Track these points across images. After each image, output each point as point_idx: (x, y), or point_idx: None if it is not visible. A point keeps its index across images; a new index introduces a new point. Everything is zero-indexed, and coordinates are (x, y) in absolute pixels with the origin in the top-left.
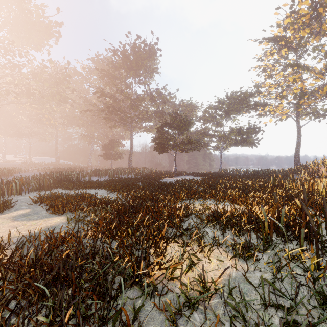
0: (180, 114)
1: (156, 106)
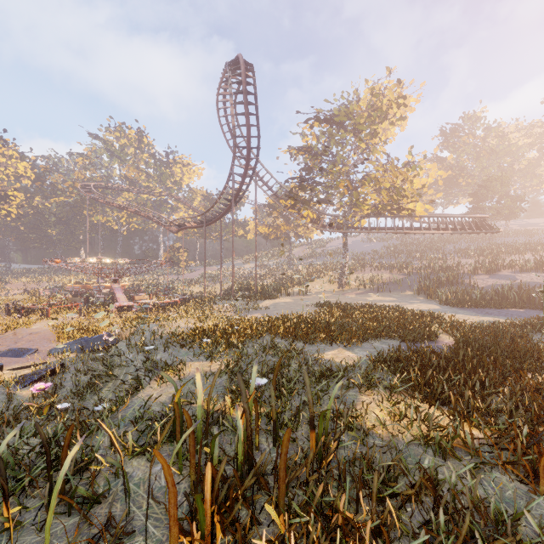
0: None
1: None
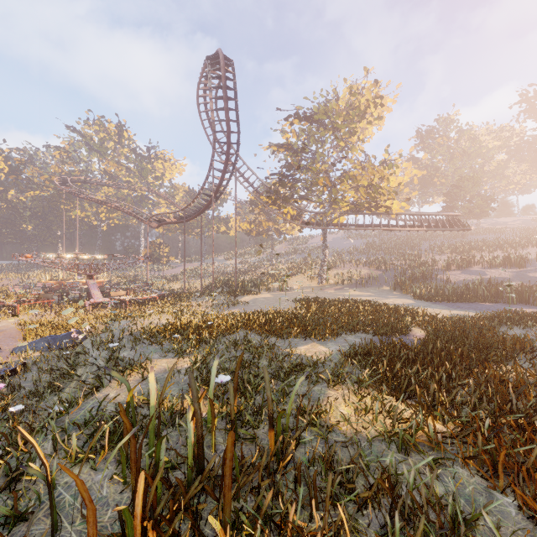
0: None
1: None
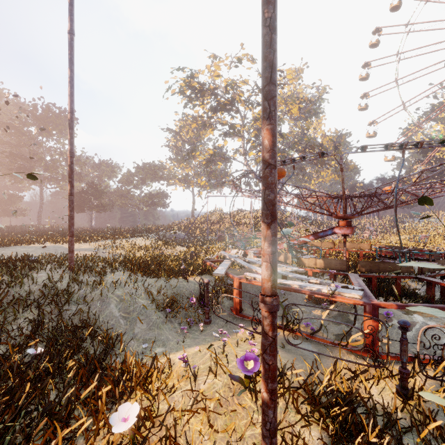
0: (95, 184)
1: None
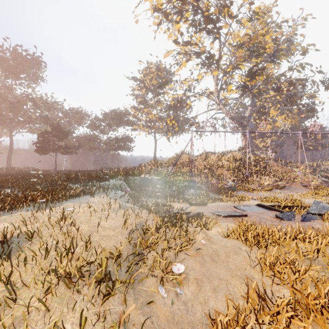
0: (60, 125)
1: (40, 112)
